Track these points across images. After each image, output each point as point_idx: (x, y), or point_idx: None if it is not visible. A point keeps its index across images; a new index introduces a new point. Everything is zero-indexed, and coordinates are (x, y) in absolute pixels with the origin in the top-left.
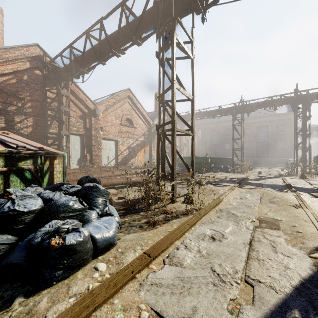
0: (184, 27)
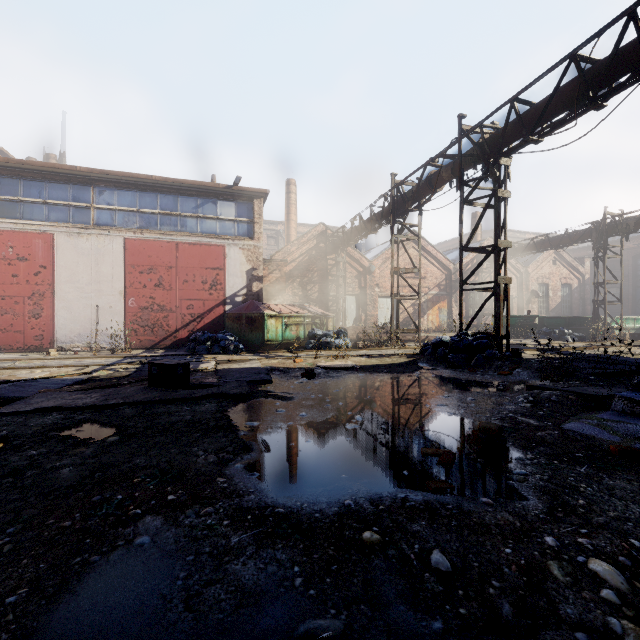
0: (404, 224)
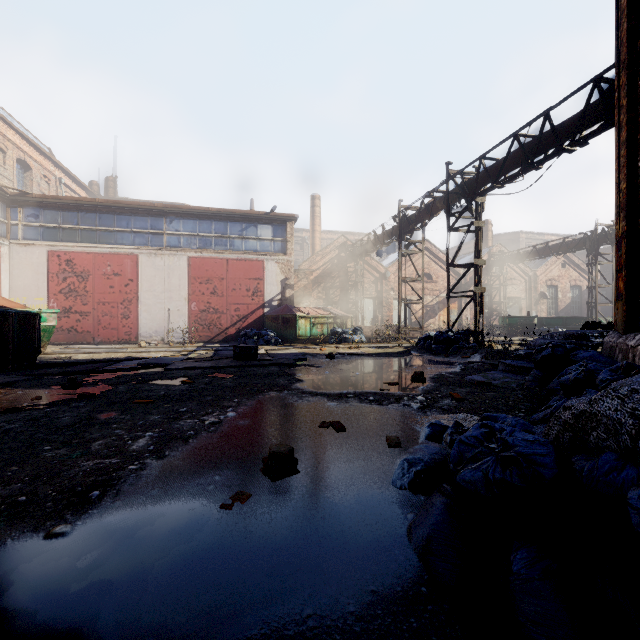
0: (409, 241)
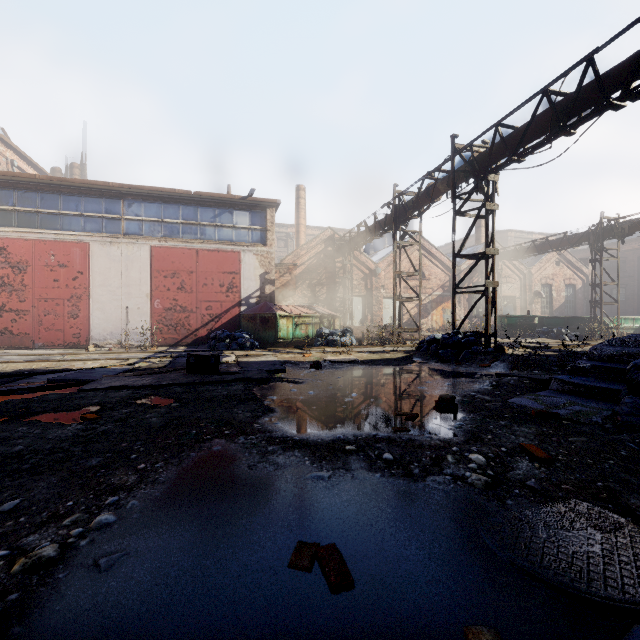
0: (405, 231)
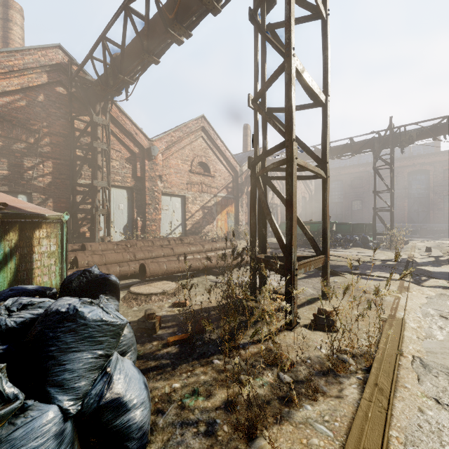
0: None
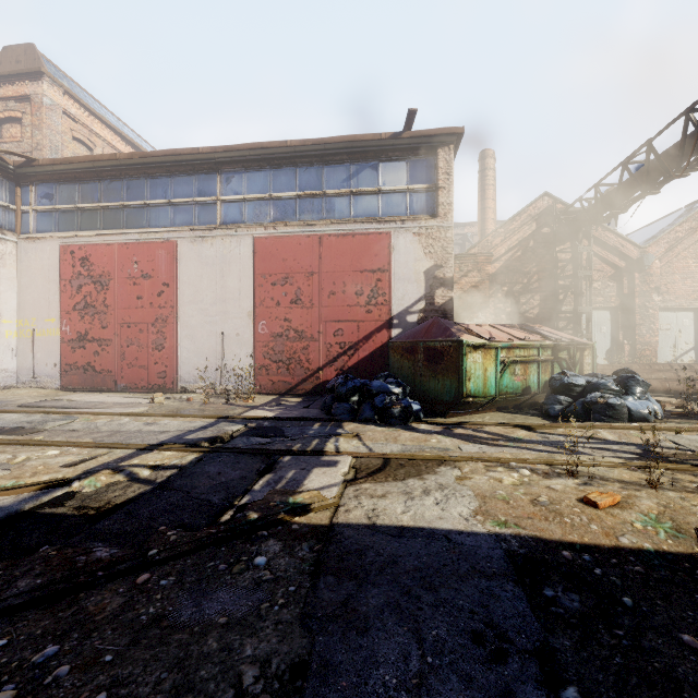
0: None
